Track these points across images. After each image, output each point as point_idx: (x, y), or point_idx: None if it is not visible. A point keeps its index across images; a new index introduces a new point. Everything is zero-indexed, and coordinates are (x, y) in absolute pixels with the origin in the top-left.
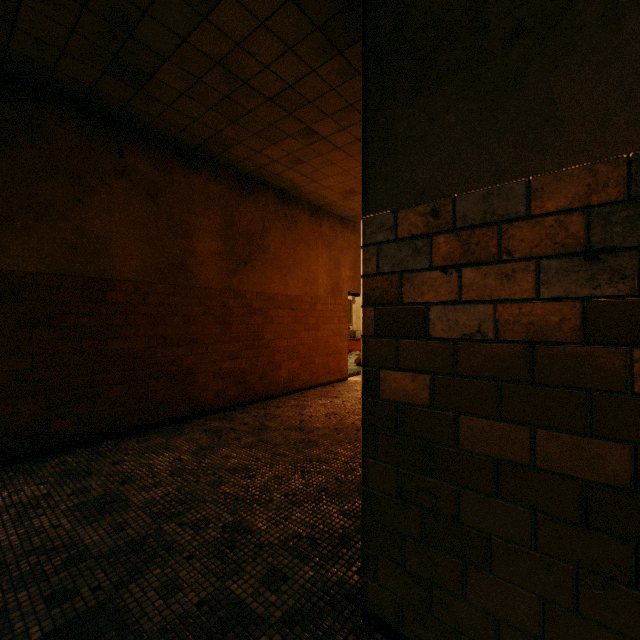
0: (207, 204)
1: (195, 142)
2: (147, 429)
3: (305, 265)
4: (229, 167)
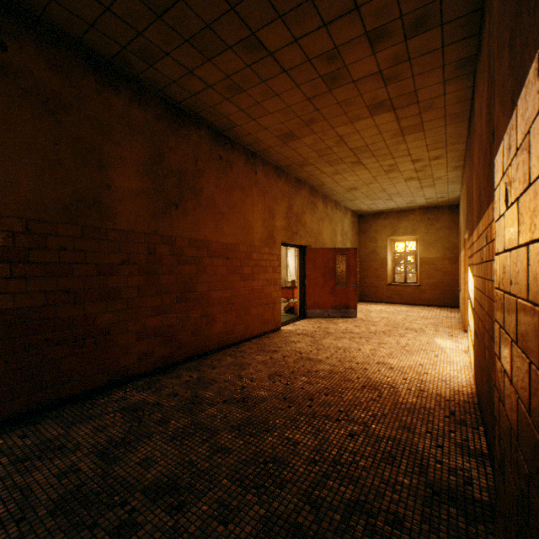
0: (128, 132)
1: (110, 49)
2: (43, 411)
3: (240, 212)
4: (156, 93)
